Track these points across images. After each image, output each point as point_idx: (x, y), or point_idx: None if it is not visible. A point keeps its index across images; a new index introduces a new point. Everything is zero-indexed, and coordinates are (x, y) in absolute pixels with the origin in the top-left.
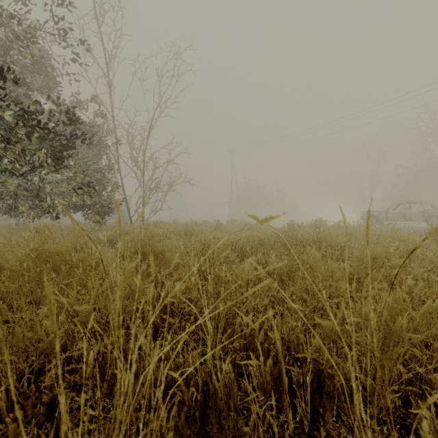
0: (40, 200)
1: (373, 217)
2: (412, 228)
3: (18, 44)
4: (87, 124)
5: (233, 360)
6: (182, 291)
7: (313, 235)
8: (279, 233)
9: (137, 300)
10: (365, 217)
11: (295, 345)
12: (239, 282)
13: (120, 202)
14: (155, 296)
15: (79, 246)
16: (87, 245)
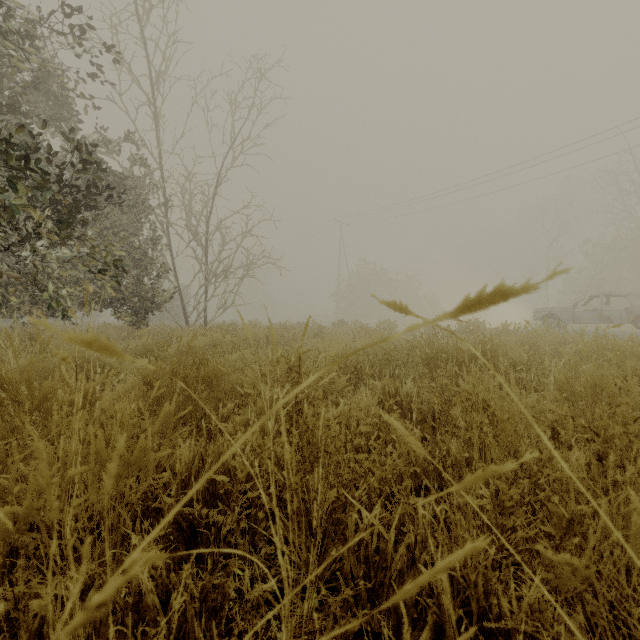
0: (43, 291)
1: (552, 317)
2: (635, 333)
3: (5, 45)
4: (119, 175)
5: (341, 604)
6: (245, 454)
7: (473, 346)
8: (471, 347)
9: (144, 483)
10: (540, 318)
11: (480, 594)
12: (367, 531)
13: (170, 294)
14: (196, 462)
15: (88, 363)
16: (102, 361)
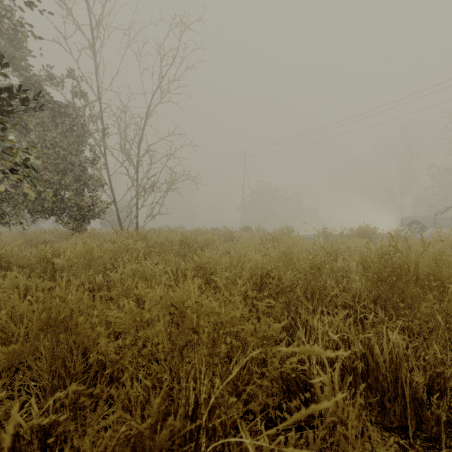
0: None
1: (417, 223)
2: None
3: None
4: (63, 105)
5: None
6: None
7: None
8: None
9: None
10: (406, 224)
11: None
12: None
13: (106, 204)
14: None
15: None
16: None
